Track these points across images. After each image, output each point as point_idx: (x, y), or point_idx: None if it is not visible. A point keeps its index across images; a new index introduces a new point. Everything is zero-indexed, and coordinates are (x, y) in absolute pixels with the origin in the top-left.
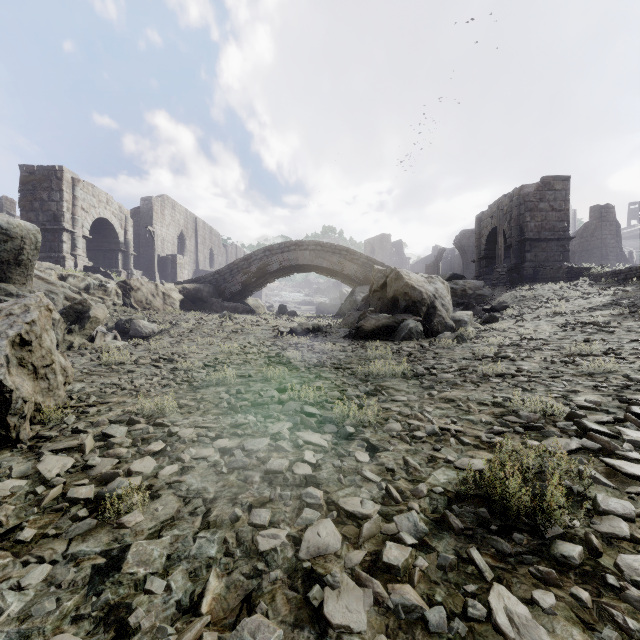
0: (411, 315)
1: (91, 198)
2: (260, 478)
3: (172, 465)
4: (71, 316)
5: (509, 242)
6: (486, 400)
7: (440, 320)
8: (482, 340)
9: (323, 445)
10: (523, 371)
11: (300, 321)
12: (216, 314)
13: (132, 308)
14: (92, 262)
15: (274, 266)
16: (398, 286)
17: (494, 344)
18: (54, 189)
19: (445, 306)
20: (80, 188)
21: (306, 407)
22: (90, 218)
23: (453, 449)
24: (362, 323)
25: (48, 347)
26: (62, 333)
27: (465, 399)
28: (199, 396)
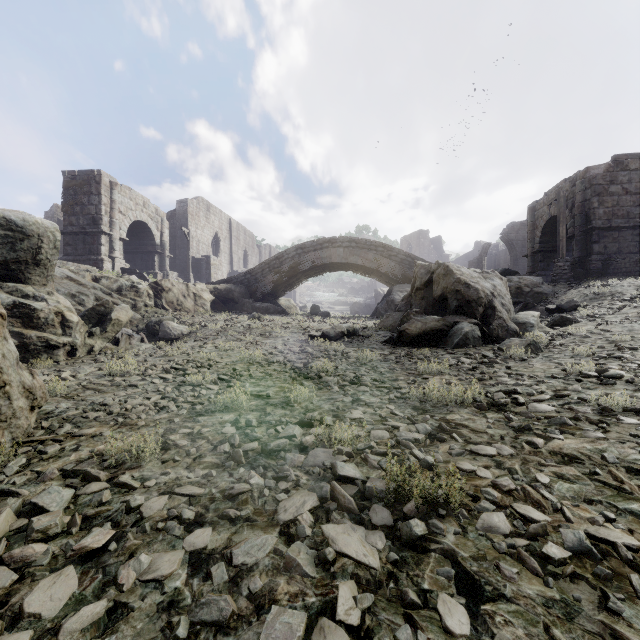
0: (464, 317)
1: (128, 201)
2: None
3: (94, 603)
4: (93, 318)
5: (571, 232)
6: (639, 463)
7: (500, 323)
8: (562, 349)
9: (371, 565)
10: None
11: (333, 323)
12: (246, 315)
13: (163, 309)
14: (130, 264)
15: (306, 265)
16: (447, 283)
17: (584, 355)
18: (93, 193)
19: (505, 306)
20: (118, 191)
21: (340, 464)
22: (127, 221)
23: None
24: (406, 326)
25: None
26: (82, 336)
27: (598, 458)
28: (197, 428)
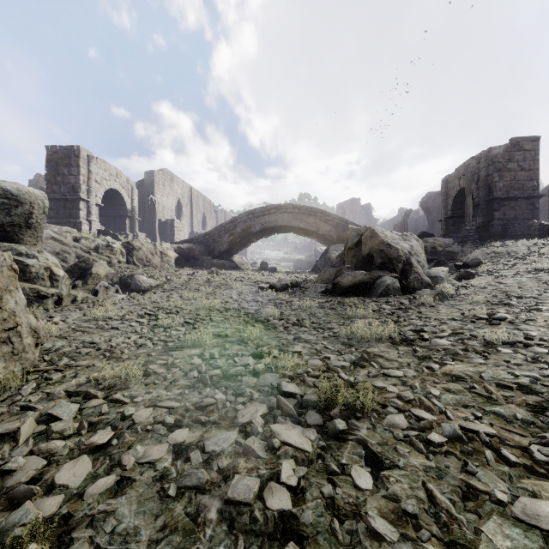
0: (387, 272)
1: (103, 172)
2: (217, 513)
3: (107, 477)
4: (76, 273)
5: (477, 202)
6: (506, 380)
7: (416, 276)
8: (464, 297)
9: (306, 450)
10: (533, 338)
11: (279, 277)
12: (205, 270)
13: (134, 265)
14: (105, 226)
15: (256, 227)
16: (373, 243)
17: (480, 302)
18: (73, 165)
19: (421, 263)
20: (94, 164)
21: (284, 384)
22: (102, 189)
23: (495, 472)
24: (339, 279)
25: (11, 309)
26: (67, 288)
27: (477, 377)
28: (171, 360)
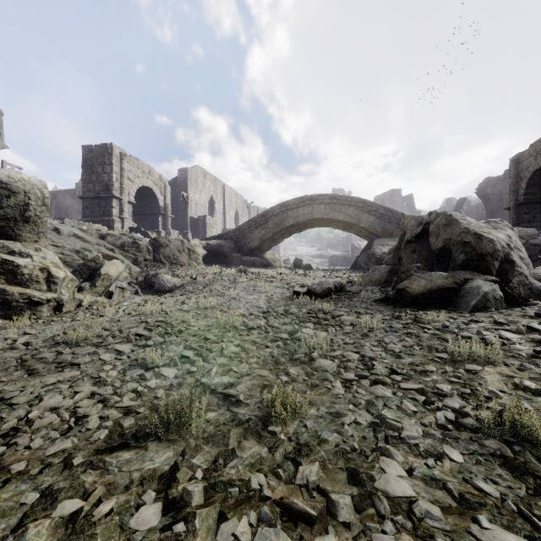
0: (476, 273)
1: (136, 170)
2: None
3: None
4: (84, 273)
5: None
6: None
7: (521, 280)
8: None
9: None
10: None
11: (316, 276)
12: (234, 268)
13: (161, 263)
14: (139, 224)
15: (289, 221)
16: (451, 234)
17: None
18: (106, 163)
19: (524, 260)
20: (127, 161)
21: None
22: (135, 186)
23: None
24: (405, 284)
25: None
26: (70, 291)
27: None
28: (95, 497)
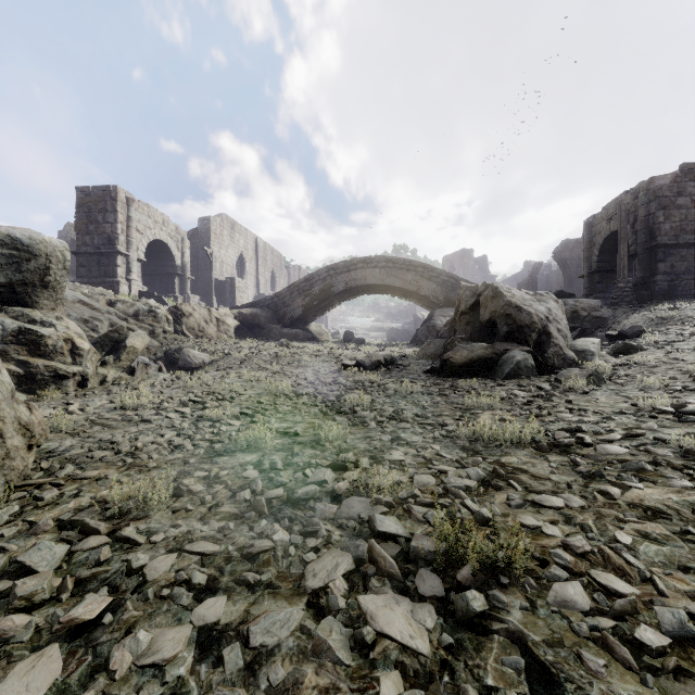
0: (516, 344)
1: (146, 219)
2: None
3: None
4: (106, 346)
5: (633, 250)
6: None
7: (556, 351)
8: (629, 380)
9: (420, 651)
10: None
11: (369, 350)
12: (274, 342)
13: (184, 336)
14: (149, 287)
15: (339, 287)
16: (496, 306)
17: (654, 387)
18: (109, 210)
19: (562, 332)
20: (135, 208)
21: (379, 518)
22: (145, 240)
23: None
24: (450, 355)
25: None
26: (94, 365)
27: (688, 513)
28: (215, 471)
